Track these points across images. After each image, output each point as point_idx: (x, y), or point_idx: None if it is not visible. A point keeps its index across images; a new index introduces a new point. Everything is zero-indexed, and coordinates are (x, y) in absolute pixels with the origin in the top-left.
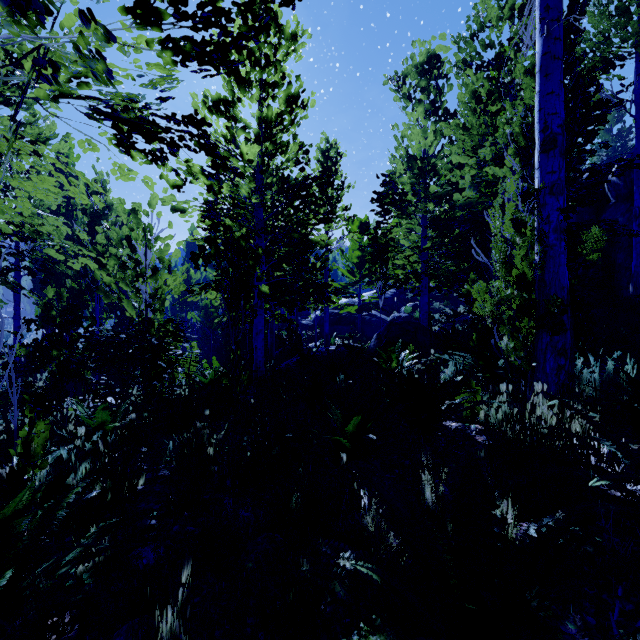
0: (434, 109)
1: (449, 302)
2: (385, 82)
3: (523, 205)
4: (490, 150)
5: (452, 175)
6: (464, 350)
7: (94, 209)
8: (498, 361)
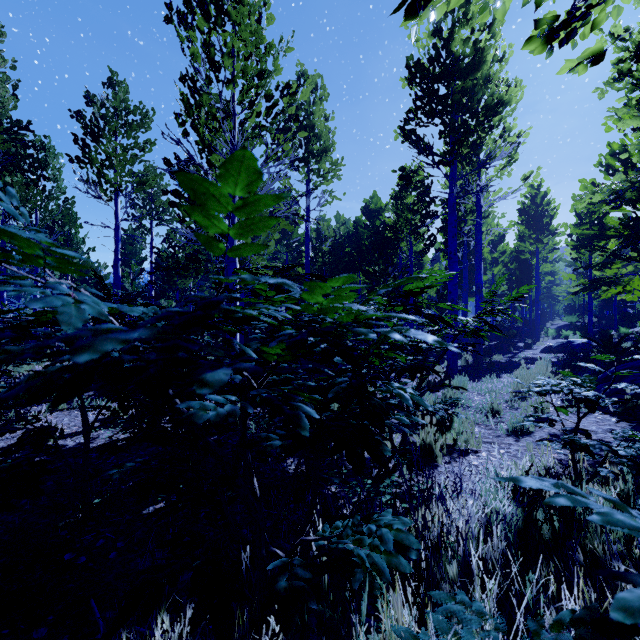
0: None
1: None
2: None
3: None
4: None
5: None
6: None
7: None
8: None
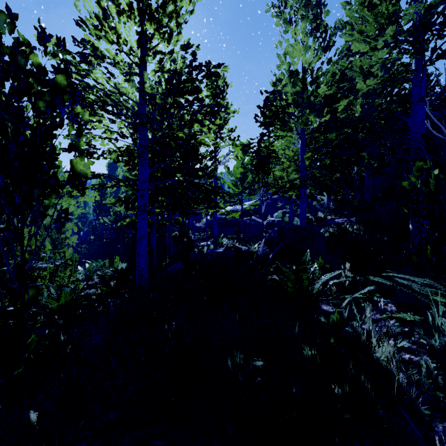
0: (316, 25)
1: (310, 209)
2: (267, 10)
3: None
4: None
5: None
6: None
7: None
8: None
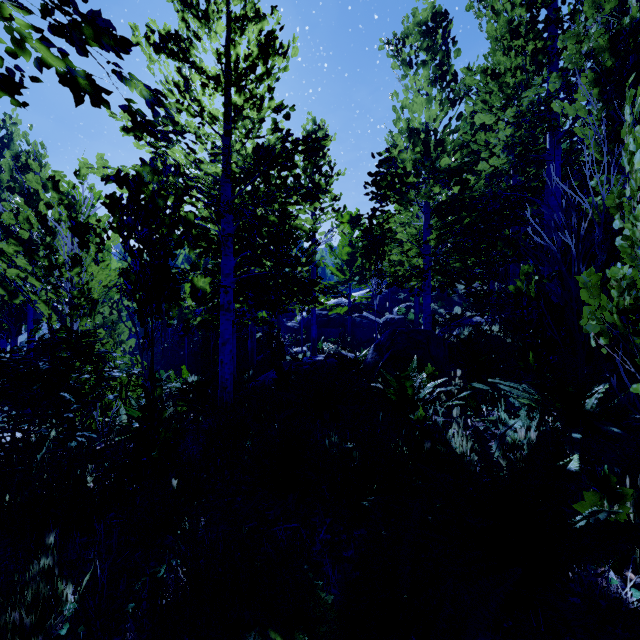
0: (441, 73)
1: (444, 303)
2: (381, 47)
3: (607, 159)
4: (557, 76)
5: (461, 154)
6: (538, 387)
7: (24, 187)
8: (586, 402)
